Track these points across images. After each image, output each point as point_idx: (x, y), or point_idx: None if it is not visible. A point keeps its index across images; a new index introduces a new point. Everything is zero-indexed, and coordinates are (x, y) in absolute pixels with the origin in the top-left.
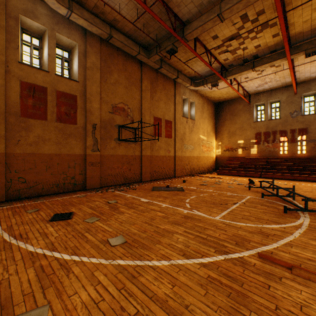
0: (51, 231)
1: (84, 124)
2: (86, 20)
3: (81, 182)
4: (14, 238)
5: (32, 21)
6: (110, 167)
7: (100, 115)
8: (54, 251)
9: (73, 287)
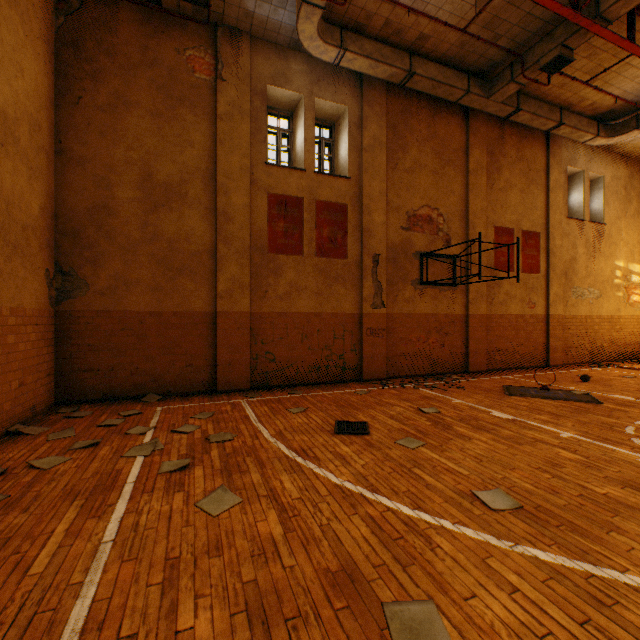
0: (347, 453)
1: (357, 256)
2: (367, 59)
3: (353, 365)
4: (297, 454)
5: (282, 90)
6: (403, 338)
7: (386, 236)
8: (376, 493)
9: (458, 579)
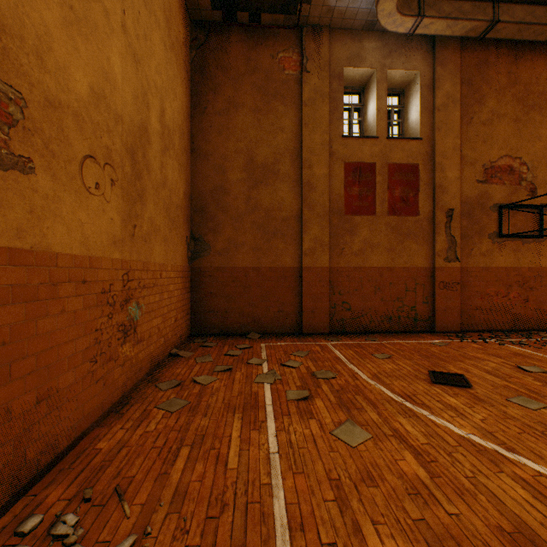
0: (456, 404)
1: (429, 212)
2: (445, 20)
3: (424, 317)
4: (403, 399)
5: (356, 69)
6: (478, 292)
7: (459, 190)
8: (514, 453)
9: None
